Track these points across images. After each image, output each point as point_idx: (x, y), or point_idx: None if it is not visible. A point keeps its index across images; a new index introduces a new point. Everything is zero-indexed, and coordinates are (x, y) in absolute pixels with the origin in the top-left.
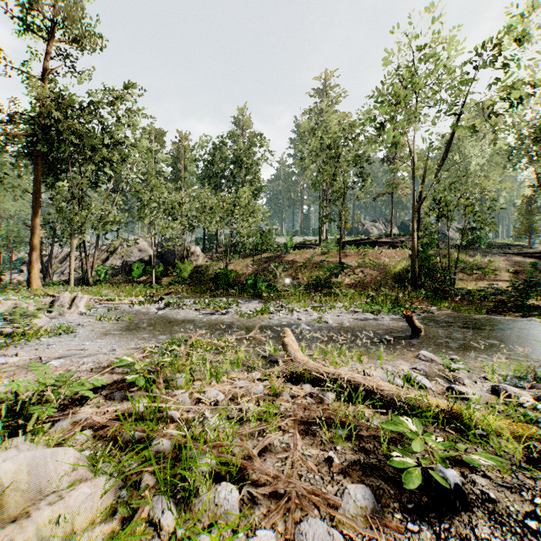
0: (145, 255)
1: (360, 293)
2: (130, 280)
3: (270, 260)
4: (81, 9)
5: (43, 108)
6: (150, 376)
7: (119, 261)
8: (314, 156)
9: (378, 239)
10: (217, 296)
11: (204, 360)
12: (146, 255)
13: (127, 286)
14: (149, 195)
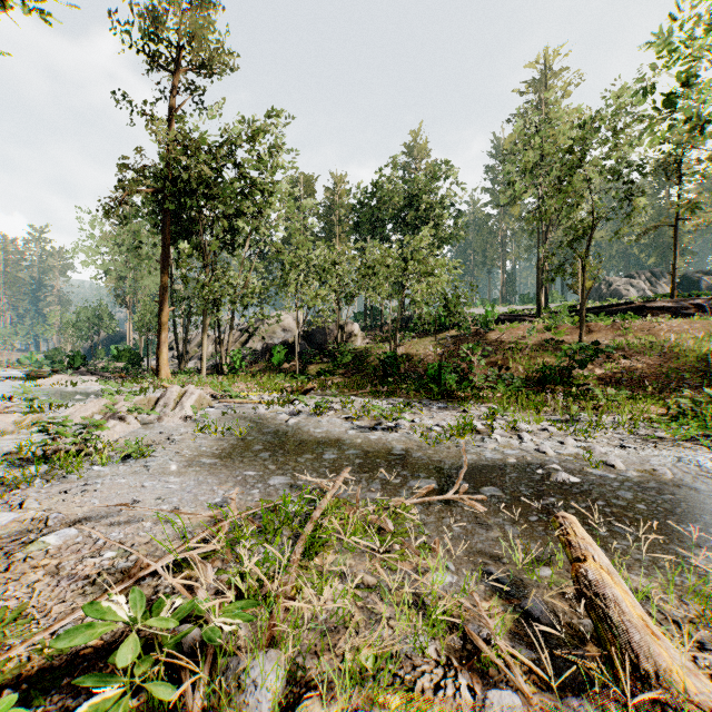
0: (291, 336)
1: (632, 396)
2: (270, 368)
3: (461, 340)
4: (210, 21)
5: (171, 156)
6: (158, 692)
7: (260, 344)
8: (529, 178)
9: (646, 303)
10: (381, 394)
11: (345, 576)
12: (292, 336)
13: (264, 376)
14: (293, 256)
